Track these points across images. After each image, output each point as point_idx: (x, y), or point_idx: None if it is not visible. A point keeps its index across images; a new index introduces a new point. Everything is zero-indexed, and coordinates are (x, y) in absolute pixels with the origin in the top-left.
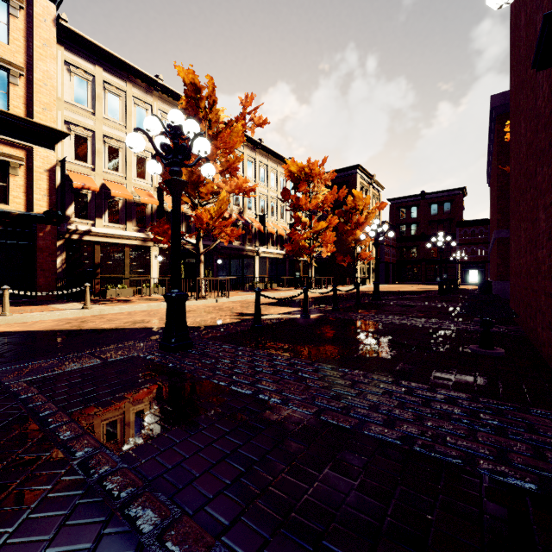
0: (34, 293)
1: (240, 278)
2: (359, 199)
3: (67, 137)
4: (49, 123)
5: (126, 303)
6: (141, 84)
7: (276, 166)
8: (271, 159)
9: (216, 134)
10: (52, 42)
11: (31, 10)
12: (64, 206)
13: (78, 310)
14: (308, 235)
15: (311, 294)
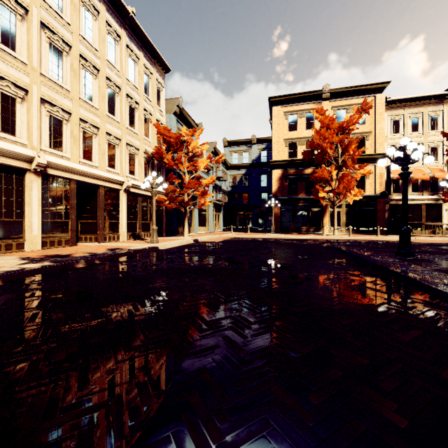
0: (387, 229)
1: None
2: None
3: None
4: (381, 151)
5: (426, 236)
6: (434, 102)
7: None
8: None
9: None
10: (383, 112)
11: (374, 103)
12: (388, 189)
13: None
14: None
15: None
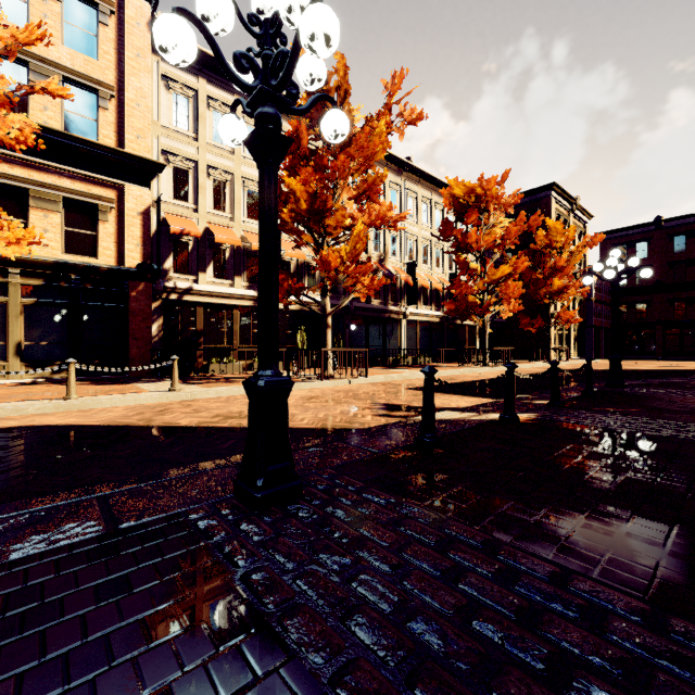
0: (107, 369)
1: (380, 349)
2: (556, 233)
3: (165, 171)
4: (143, 154)
5: (229, 383)
6: None
7: (430, 195)
8: (422, 186)
9: (349, 140)
10: (146, 51)
11: (123, 15)
12: (159, 257)
13: (163, 392)
14: (480, 286)
15: (487, 374)
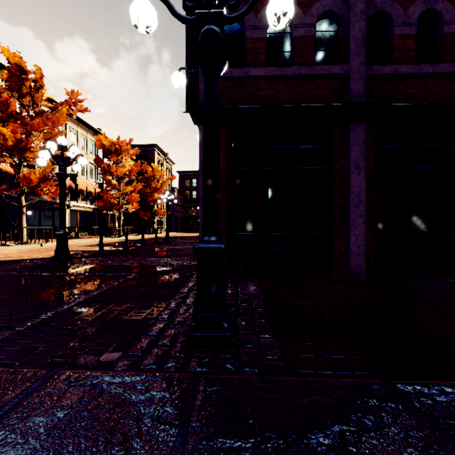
0: None
1: (53, 227)
2: (156, 171)
3: None
4: None
5: None
6: None
7: (86, 134)
8: (81, 127)
9: (43, 111)
10: None
11: None
12: None
13: None
14: (118, 195)
15: (121, 239)
